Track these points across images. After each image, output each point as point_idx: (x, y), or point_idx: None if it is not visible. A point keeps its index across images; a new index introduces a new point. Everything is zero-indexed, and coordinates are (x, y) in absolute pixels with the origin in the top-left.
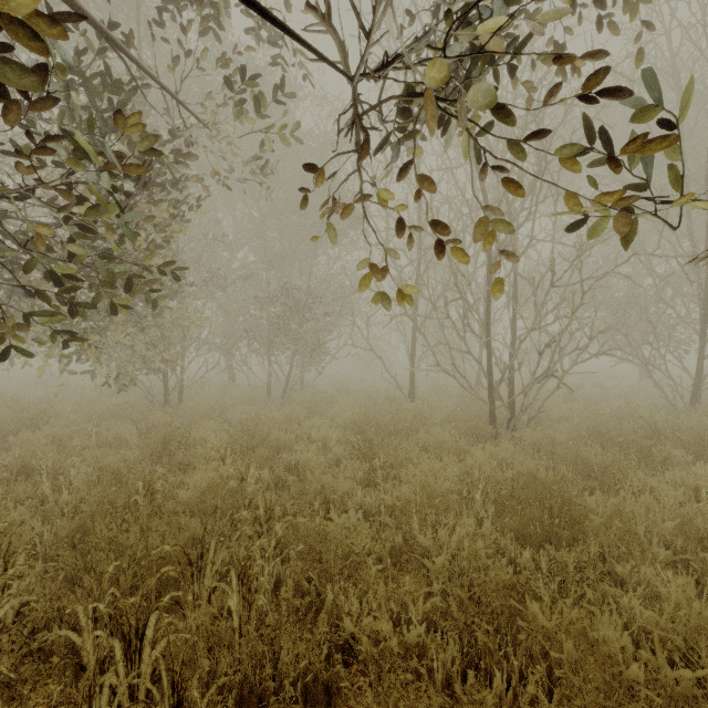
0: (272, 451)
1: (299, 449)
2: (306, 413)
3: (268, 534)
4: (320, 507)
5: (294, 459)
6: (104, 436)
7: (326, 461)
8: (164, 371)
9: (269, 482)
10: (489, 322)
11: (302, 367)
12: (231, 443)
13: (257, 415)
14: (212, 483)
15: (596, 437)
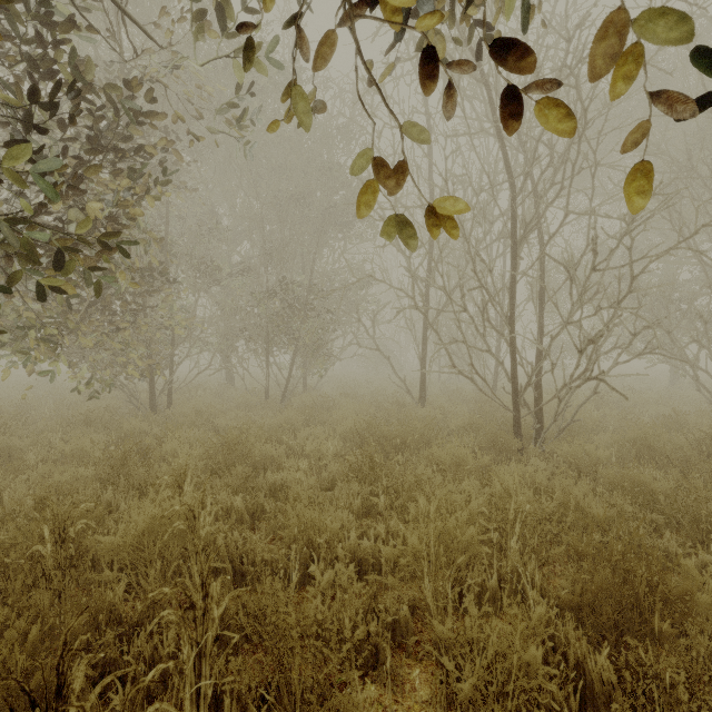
0: (257, 468)
1: (287, 466)
2: (304, 420)
3: (204, 619)
4: (297, 558)
5: (281, 479)
6: (61, 448)
7: (319, 481)
8: (148, 372)
9: (243, 512)
10: (513, 316)
11: (303, 369)
12: (206, 458)
13: (243, 423)
14: (154, 524)
15: (645, 452)
